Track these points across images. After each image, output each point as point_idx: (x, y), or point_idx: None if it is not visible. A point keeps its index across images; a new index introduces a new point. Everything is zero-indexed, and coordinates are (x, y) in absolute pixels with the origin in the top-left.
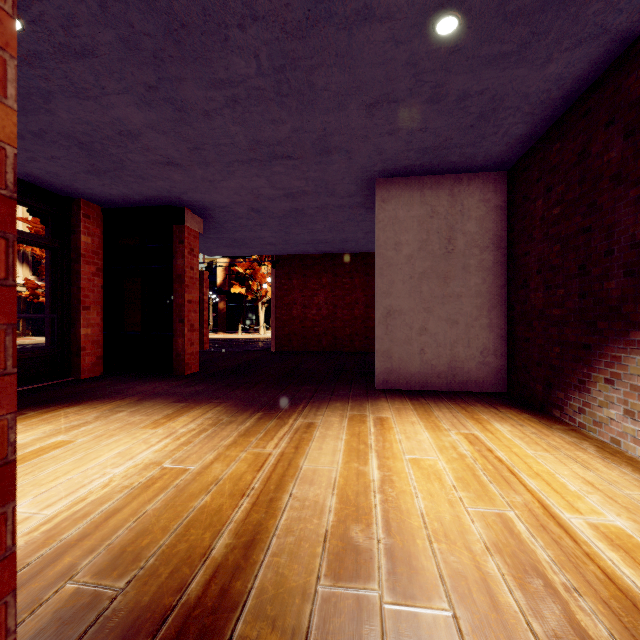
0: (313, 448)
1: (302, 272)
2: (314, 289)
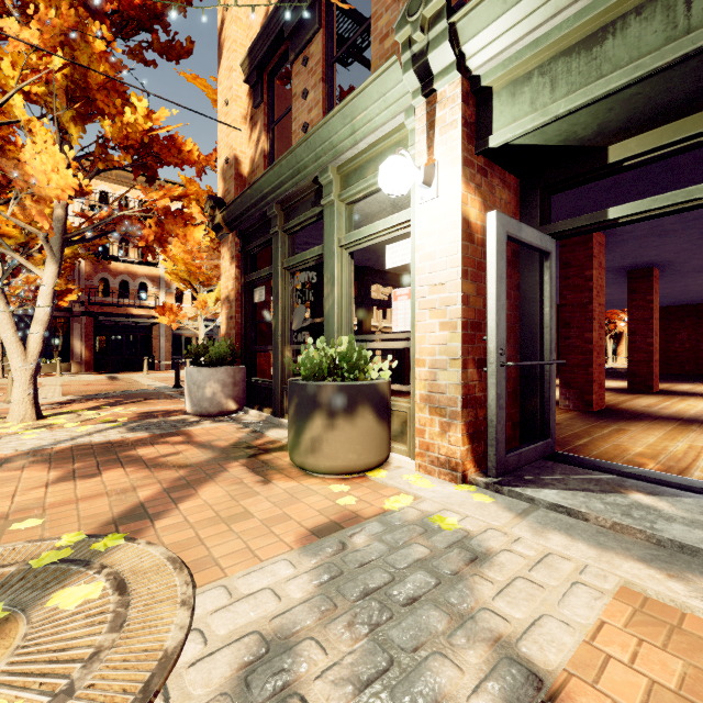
0: (680, 386)
1: (665, 317)
2: (676, 329)
